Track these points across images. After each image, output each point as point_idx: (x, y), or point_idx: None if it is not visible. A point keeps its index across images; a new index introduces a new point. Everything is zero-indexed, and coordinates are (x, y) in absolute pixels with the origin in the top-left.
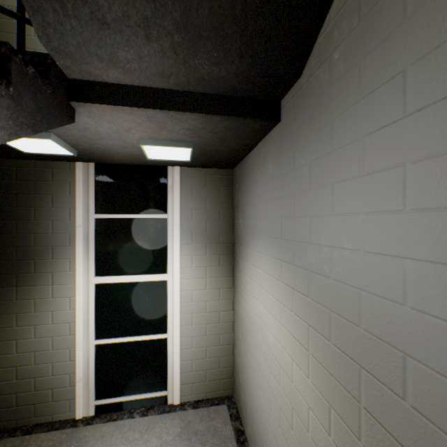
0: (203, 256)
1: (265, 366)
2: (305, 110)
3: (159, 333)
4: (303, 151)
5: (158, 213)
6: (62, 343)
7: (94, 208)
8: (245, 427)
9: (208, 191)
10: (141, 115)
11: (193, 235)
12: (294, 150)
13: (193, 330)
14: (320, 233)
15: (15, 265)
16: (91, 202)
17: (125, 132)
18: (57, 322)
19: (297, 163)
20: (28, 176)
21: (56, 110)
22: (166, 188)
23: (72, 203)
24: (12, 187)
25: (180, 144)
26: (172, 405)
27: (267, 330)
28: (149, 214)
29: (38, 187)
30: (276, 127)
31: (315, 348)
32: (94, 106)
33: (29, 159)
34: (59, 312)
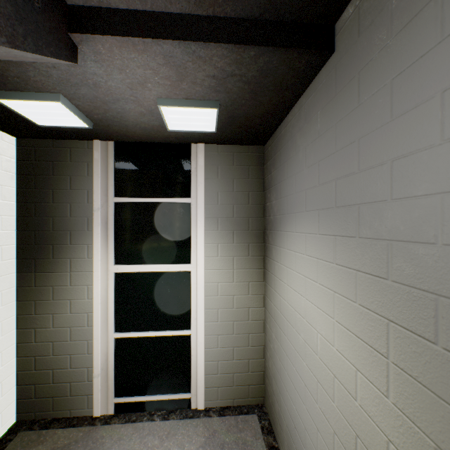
0: (230, 245)
1: (310, 374)
2: (381, 10)
3: (182, 329)
4: (377, 71)
5: (181, 197)
6: (80, 334)
7: (113, 191)
8: (280, 444)
9: (235, 171)
10: (156, 54)
11: (219, 221)
12: (359, 78)
13: (218, 328)
14: (414, 179)
15: (34, 249)
16: (110, 185)
17: (140, 87)
18: (75, 311)
19: (366, 93)
20: (46, 156)
21: (50, 35)
22: (189, 169)
23: (90, 185)
24: (30, 168)
25: (204, 104)
26: (195, 410)
27: (313, 329)
28: (171, 198)
29: (56, 168)
30: (328, 63)
31: (402, 355)
32: (99, 40)
33: (47, 138)
34: (77, 301)
